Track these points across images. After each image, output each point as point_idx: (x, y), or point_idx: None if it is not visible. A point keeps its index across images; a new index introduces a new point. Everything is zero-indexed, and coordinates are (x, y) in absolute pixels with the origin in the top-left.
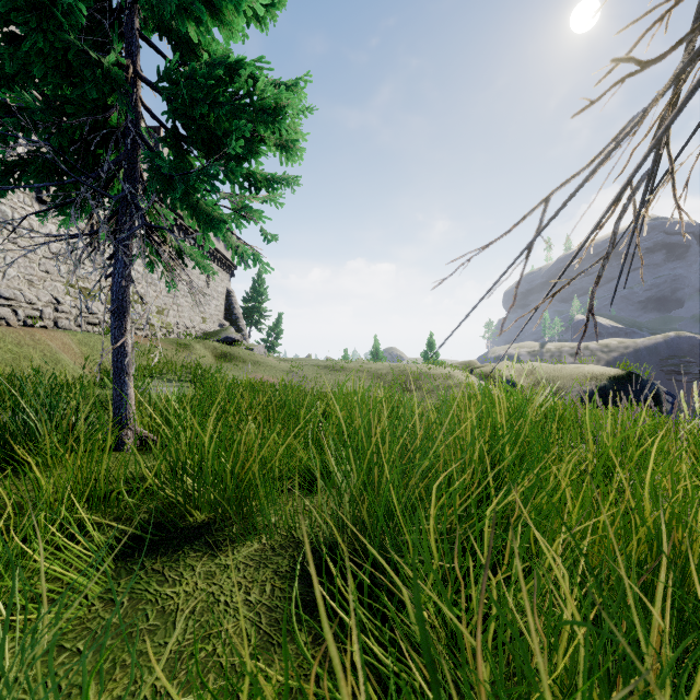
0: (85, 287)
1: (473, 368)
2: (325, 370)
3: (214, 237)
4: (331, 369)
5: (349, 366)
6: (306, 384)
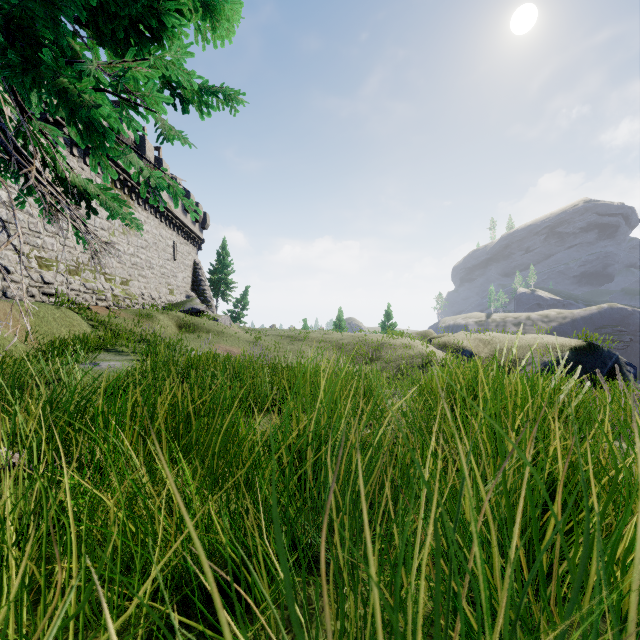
0: (41, 256)
1: (431, 338)
2: (288, 340)
3: (181, 212)
4: (294, 339)
5: (311, 336)
6: (269, 354)
